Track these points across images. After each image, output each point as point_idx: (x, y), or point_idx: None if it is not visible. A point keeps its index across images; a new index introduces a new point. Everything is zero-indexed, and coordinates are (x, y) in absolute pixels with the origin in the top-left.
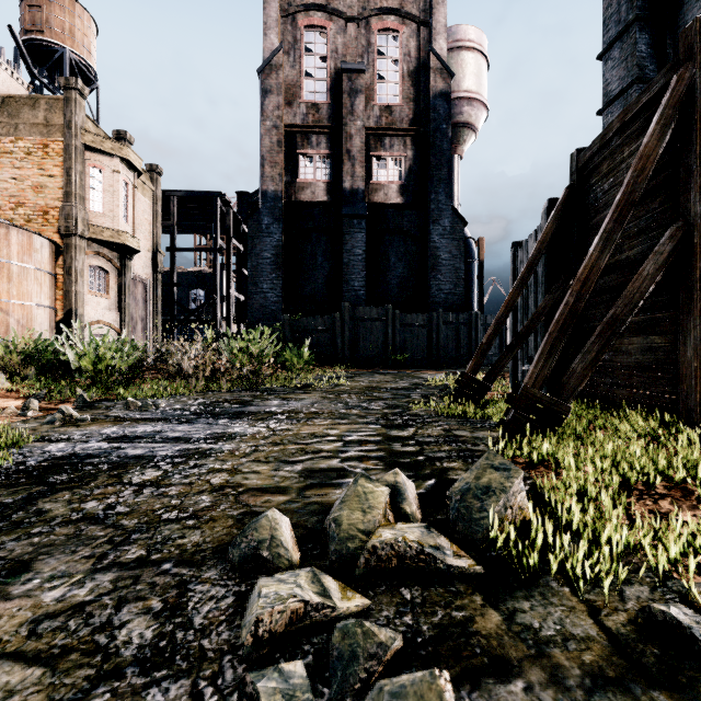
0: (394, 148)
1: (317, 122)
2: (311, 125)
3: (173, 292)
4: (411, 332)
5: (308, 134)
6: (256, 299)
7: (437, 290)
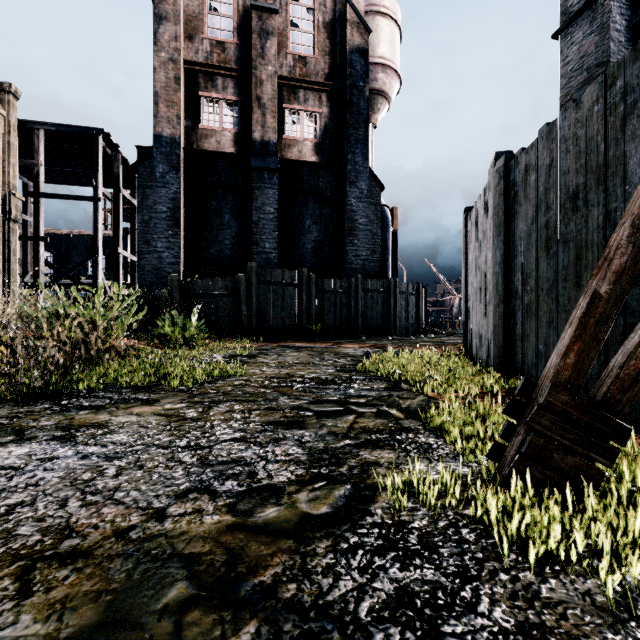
0: (309, 102)
1: (222, 62)
2: (216, 65)
3: (38, 248)
4: (328, 299)
5: (212, 75)
6: (148, 259)
7: (354, 256)
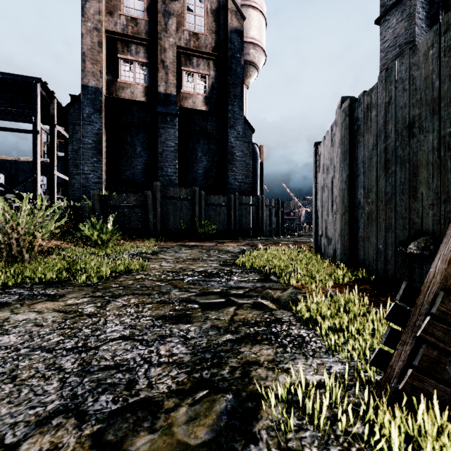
0: (200, 67)
1: (135, 33)
2: (130, 35)
3: None
4: (214, 210)
5: (128, 42)
6: (77, 179)
7: (233, 179)
